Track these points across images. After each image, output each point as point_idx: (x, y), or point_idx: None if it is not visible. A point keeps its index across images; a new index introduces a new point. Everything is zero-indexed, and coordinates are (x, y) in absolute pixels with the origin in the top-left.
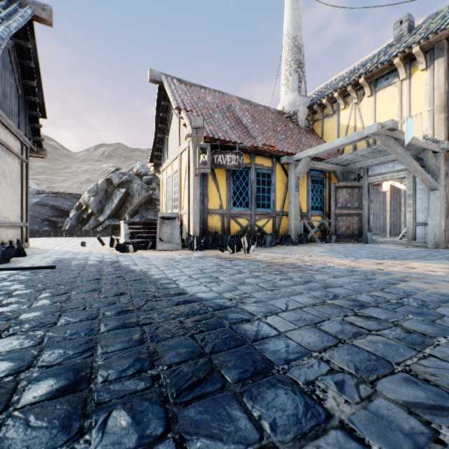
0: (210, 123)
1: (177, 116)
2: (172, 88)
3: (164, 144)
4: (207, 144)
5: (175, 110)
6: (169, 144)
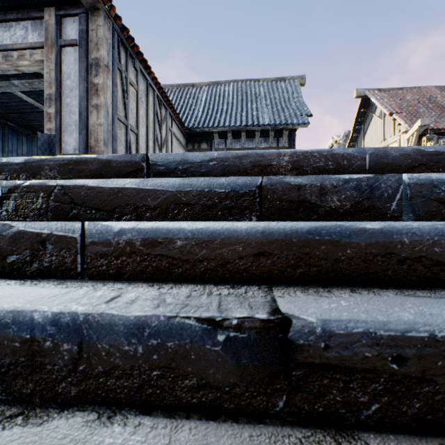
0: (419, 118)
1: (379, 118)
2: (377, 98)
3: (357, 141)
4: (433, 135)
5: (375, 114)
6: (366, 141)
